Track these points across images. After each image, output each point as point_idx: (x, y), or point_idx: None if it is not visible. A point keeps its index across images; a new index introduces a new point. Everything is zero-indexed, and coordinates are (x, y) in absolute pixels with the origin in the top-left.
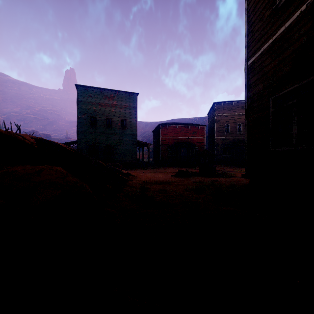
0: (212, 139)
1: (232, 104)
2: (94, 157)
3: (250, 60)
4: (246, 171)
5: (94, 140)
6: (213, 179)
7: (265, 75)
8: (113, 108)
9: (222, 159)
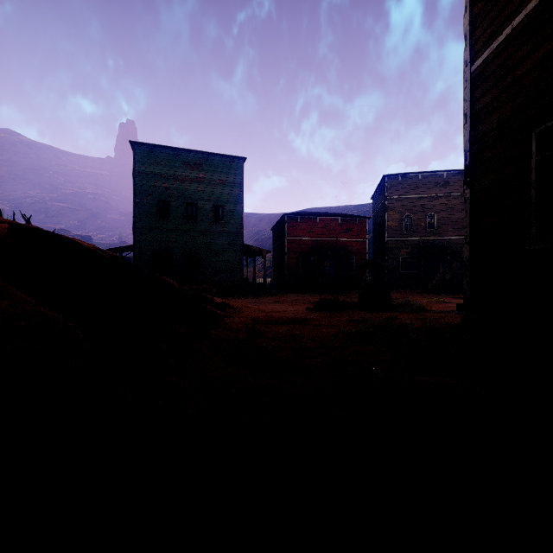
0: (381, 242)
1: (418, 177)
2: (165, 275)
3: (477, 59)
4: (466, 297)
5: (165, 243)
6: (387, 316)
7: (516, 85)
8: (200, 185)
9: (399, 278)
